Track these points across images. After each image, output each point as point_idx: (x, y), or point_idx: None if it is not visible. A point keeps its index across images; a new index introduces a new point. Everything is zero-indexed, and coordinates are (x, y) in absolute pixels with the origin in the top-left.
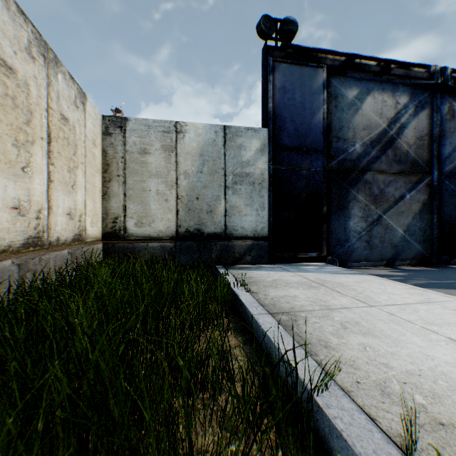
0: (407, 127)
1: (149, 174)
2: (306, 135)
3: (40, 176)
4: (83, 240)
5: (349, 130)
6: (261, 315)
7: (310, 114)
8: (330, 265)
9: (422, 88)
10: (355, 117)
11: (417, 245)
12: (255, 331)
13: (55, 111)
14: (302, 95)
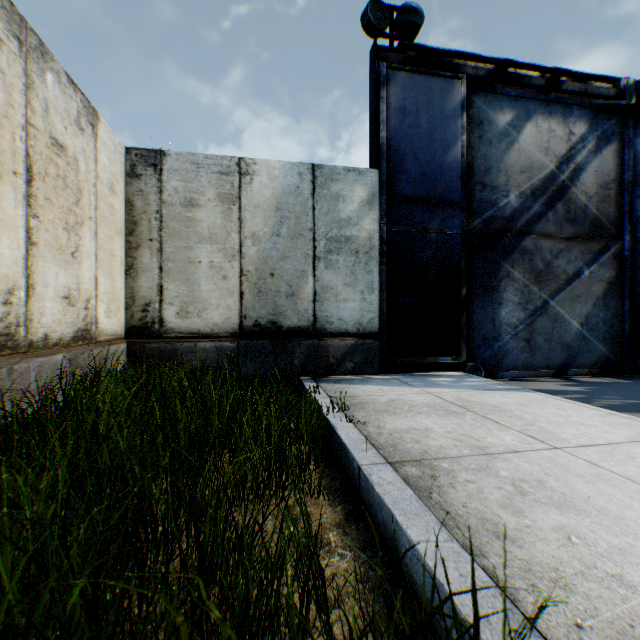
0: (586, 169)
1: (198, 237)
2: (436, 179)
3: (11, 234)
4: (92, 338)
5: (500, 172)
6: (375, 466)
7: (442, 148)
8: (472, 376)
9: (608, 112)
10: (508, 154)
11: (600, 345)
12: (365, 495)
13: (41, 131)
14: (430, 120)
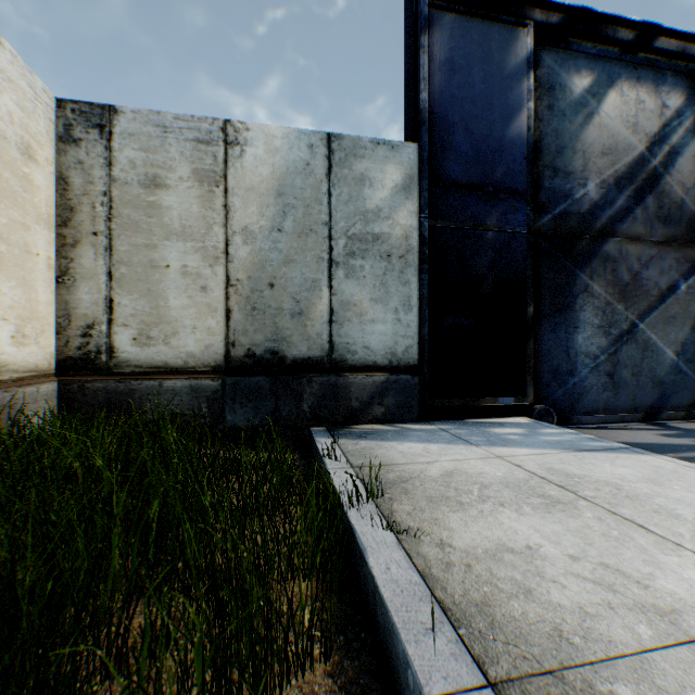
0: (682, 153)
1: (165, 231)
2: (494, 160)
3: None
4: None
5: (575, 154)
6: None
7: (501, 118)
8: (546, 424)
9: None
10: (586, 131)
11: None
12: None
13: None
14: (486, 80)
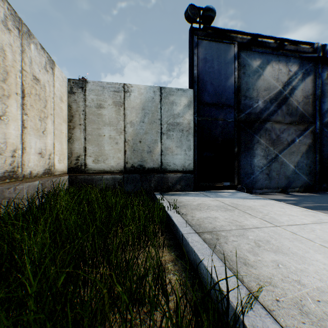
0: (297, 88)
1: (103, 123)
2: (222, 94)
3: (15, 123)
4: (52, 173)
5: (254, 90)
6: (190, 234)
7: (225, 78)
8: (240, 192)
9: (308, 60)
10: (258, 81)
11: (304, 177)
12: (185, 247)
13: (28, 73)
14: (219, 64)
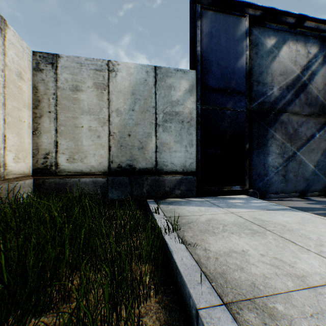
0: (317, 74)
1: (81, 110)
2: (231, 77)
3: None
4: None
5: (268, 75)
6: (213, 310)
7: (234, 59)
8: (254, 198)
9: None
10: (273, 64)
11: (325, 178)
12: None
13: None
14: (227, 41)
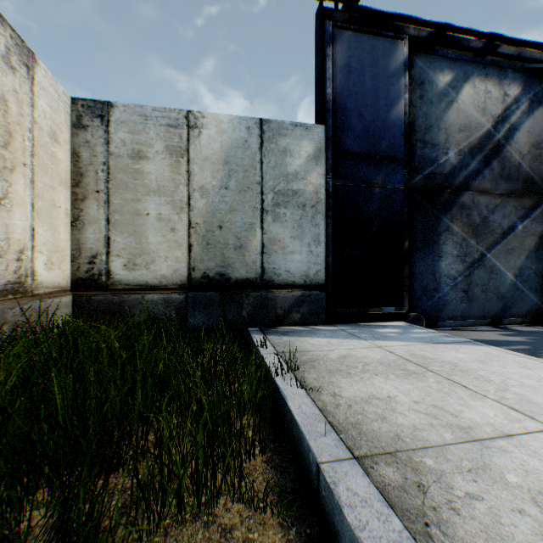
0: (519, 129)
1: (146, 189)
2: (380, 136)
3: None
4: (26, 291)
5: (440, 131)
6: (339, 464)
7: (385, 106)
8: (416, 326)
9: (539, 76)
10: (448, 114)
11: (532, 295)
12: (327, 509)
13: None
14: (374, 79)
